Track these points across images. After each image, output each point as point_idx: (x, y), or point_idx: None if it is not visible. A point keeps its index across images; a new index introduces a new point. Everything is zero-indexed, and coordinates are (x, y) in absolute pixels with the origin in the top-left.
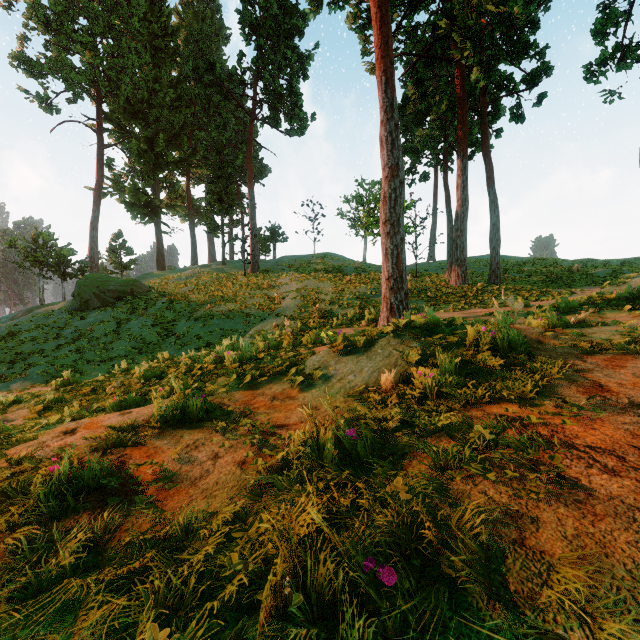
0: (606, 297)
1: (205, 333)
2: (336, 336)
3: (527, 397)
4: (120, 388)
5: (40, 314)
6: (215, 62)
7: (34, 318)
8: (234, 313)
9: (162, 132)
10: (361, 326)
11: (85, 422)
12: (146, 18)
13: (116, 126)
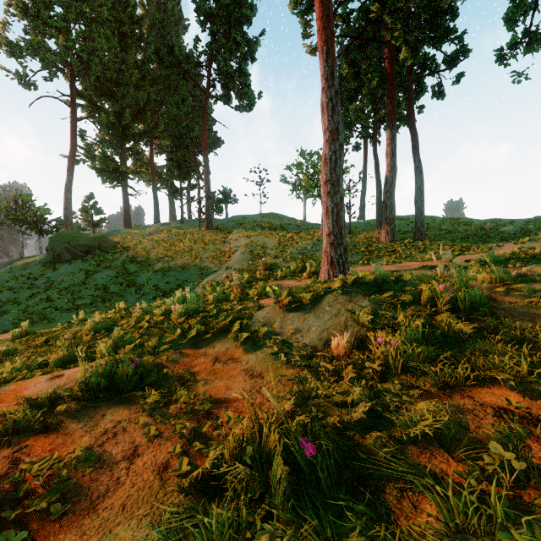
0: (529, 252)
1: (162, 283)
2: (280, 288)
3: (525, 380)
4: (71, 340)
5: (17, 266)
6: (174, 46)
7: (12, 269)
8: (189, 265)
9: (128, 107)
10: (303, 278)
11: (8, 389)
12: (114, 8)
13: (88, 102)
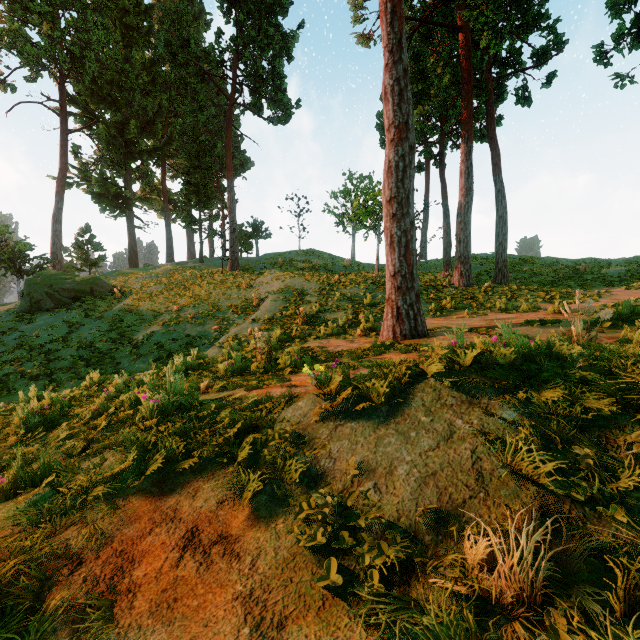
0: None
1: (167, 341)
2: (325, 353)
3: None
4: None
5: None
6: (190, 38)
7: None
8: (204, 316)
9: (134, 118)
10: (356, 336)
11: None
12: None
13: (83, 110)
